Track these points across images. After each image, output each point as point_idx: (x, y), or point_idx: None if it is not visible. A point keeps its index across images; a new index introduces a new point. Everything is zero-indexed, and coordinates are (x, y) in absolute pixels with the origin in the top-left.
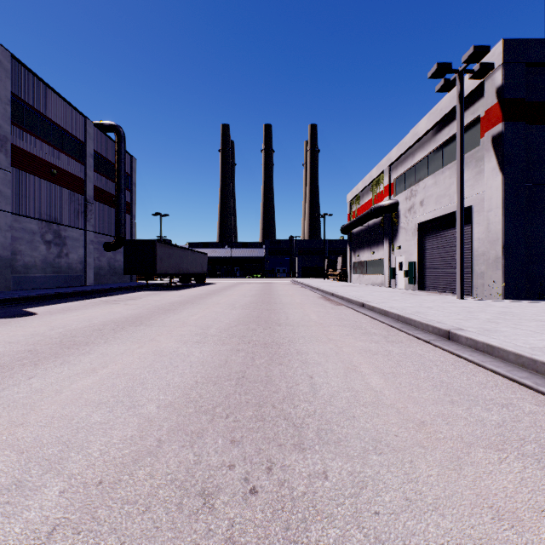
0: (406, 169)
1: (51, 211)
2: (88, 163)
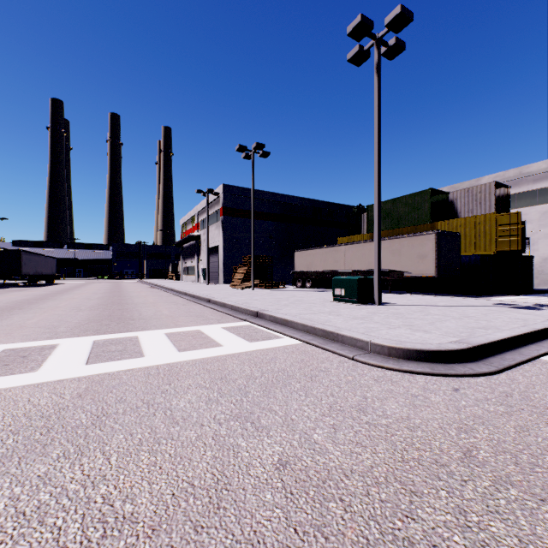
0: (203, 218)
1: None
2: None
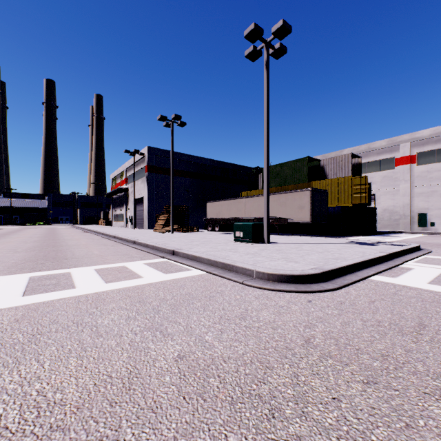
0: (131, 174)
1: None
2: None
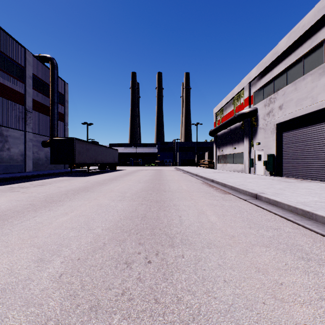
0: (265, 82)
1: None
2: (27, 83)
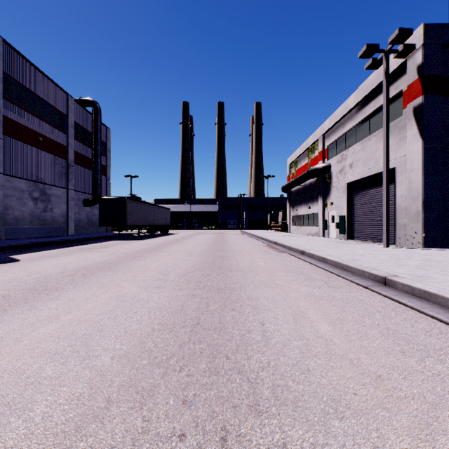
0: (337, 137)
1: (38, 173)
2: (69, 133)
